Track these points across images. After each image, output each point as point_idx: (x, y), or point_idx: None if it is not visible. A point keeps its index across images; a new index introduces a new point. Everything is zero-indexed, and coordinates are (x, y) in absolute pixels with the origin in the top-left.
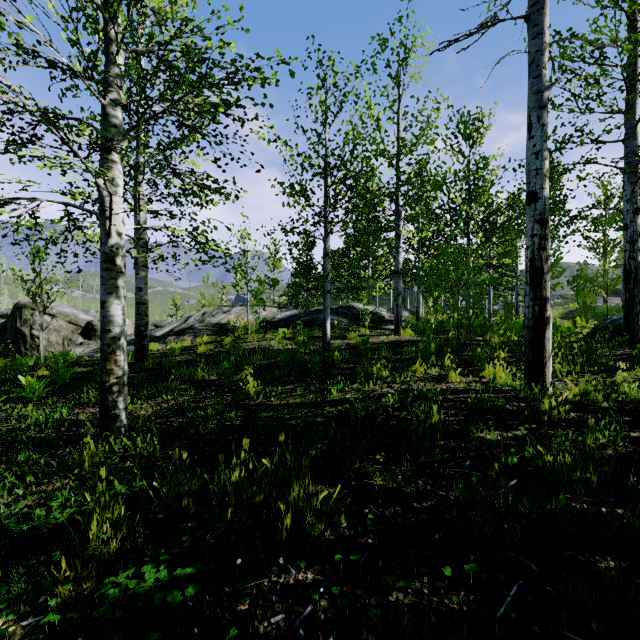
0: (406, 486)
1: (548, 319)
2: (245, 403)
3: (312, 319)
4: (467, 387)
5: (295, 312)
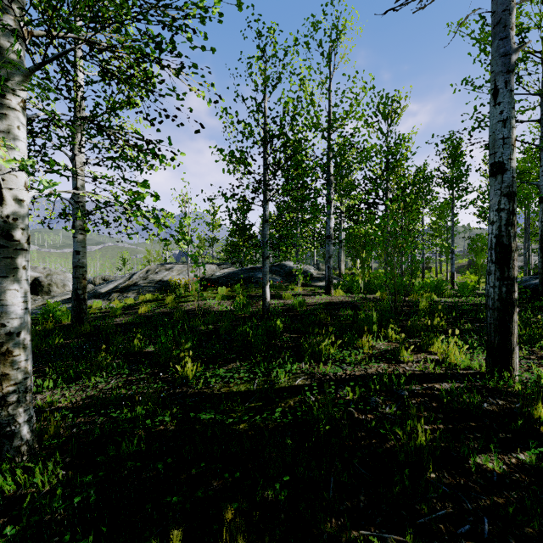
0: None
1: (516, 301)
2: (182, 391)
3: (248, 277)
4: (424, 370)
5: (232, 269)
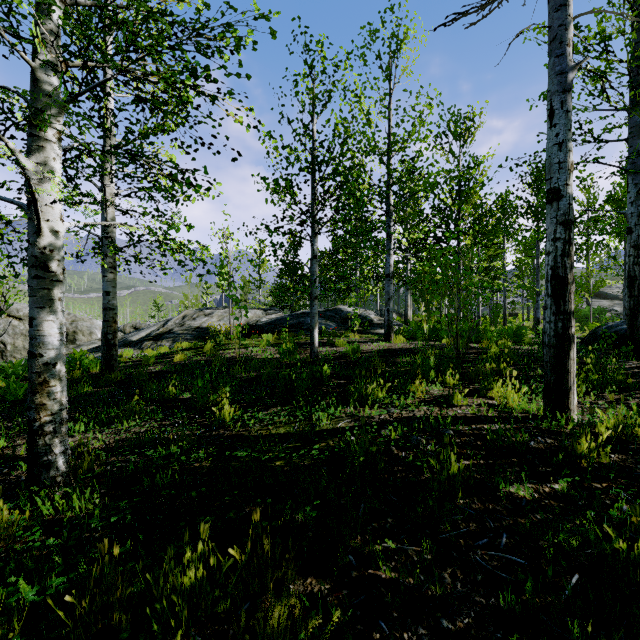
0: (428, 585)
1: (573, 337)
2: (219, 434)
3: (298, 323)
4: (477, 413)
5: (281, 315)
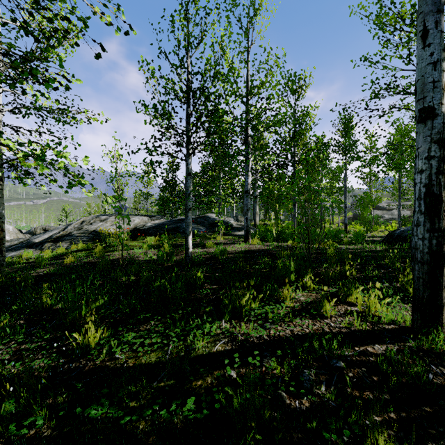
0: None
1: None
2: (79, 367)
3: (176, 227)
4: (350, 326)
5: (162, 221)
